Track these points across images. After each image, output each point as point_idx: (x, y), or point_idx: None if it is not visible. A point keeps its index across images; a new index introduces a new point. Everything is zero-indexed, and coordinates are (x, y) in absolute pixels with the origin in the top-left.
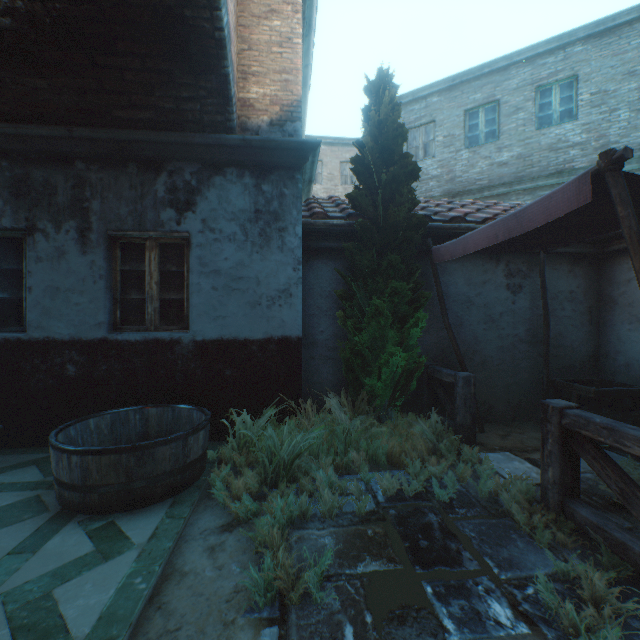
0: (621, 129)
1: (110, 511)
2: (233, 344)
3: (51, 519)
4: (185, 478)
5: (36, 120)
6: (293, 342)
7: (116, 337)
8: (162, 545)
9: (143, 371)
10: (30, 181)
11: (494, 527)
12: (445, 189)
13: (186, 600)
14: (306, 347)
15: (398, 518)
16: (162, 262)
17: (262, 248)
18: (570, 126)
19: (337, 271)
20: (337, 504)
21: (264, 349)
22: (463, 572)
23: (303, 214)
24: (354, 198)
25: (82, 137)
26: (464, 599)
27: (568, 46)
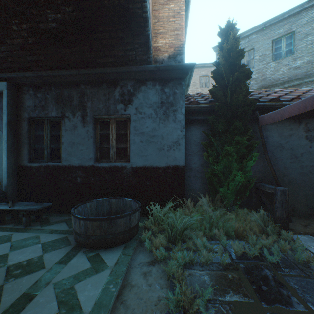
0: None
1: (97, 248)
2: (150, 169)
3: (72, 249)
4: (130, 235)
5: (65, 68)
6: (180, 168)
7: (97, 165)
8: (121, 269)
9: (109, 181)
10: (63, 95)
11: (310, 283)
12: (260, 85)
13: (134, 300)
14: (186, 171)
15: (246, 270)
16: (117, 129)
17: (164, 121)
18: None
19: (203, 131)
20: (209, 258)
21: (165, 172)
22: (294, 311)
23: (185, 102)
24: (213, 92)
25: (83, 73)
26: None
27: None
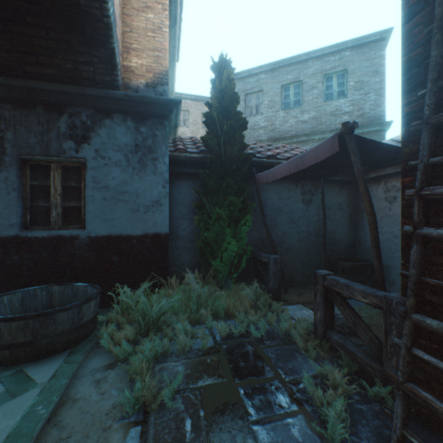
0: (371, 105)
1: (19, 362)
2: (119, 239)
3: None
4: (80, 335)
5: None
6: (163, 237)
7: (26, 234)
8: (60, 382)
9: (49, 259)
10: None
11: (286, 350)
12: (269, 136)
13: (76, 417)
14: (172, 240)
15: (228, 350)
16: (64, 179)
17: (140, 171)
18: (343, 101)
19: (193, 188)
20: (188, 344)
21: (142, 242)
22: (264, 379)
23: (170, 149)
24: (205, 140)
25: None
26: (262, 395)
27: (342, 51)
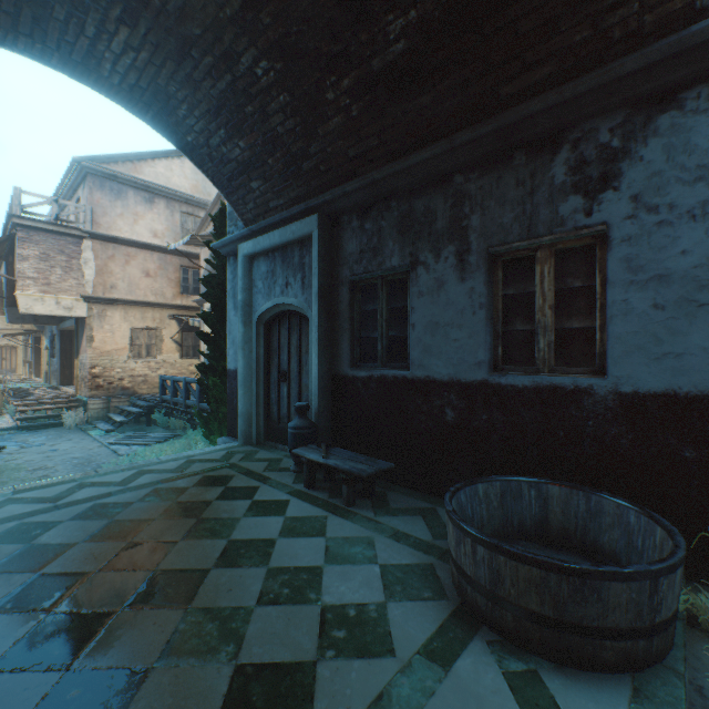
0: None
1: (527, 648)
2: (699, 404)
3: (452, 615)
4: (649, 647)
5: (419, 146)
6: None
7: (497, 380)
8: None
9: (532, 428)
10: (412, 214)
11: None
12: None
13: None
14: None
15: None
16: (557, 277)
17: None
18: None
19: None
20: None
21: None
22: None
23: None
24: None
25: (462, 143)
26: None
27: None
